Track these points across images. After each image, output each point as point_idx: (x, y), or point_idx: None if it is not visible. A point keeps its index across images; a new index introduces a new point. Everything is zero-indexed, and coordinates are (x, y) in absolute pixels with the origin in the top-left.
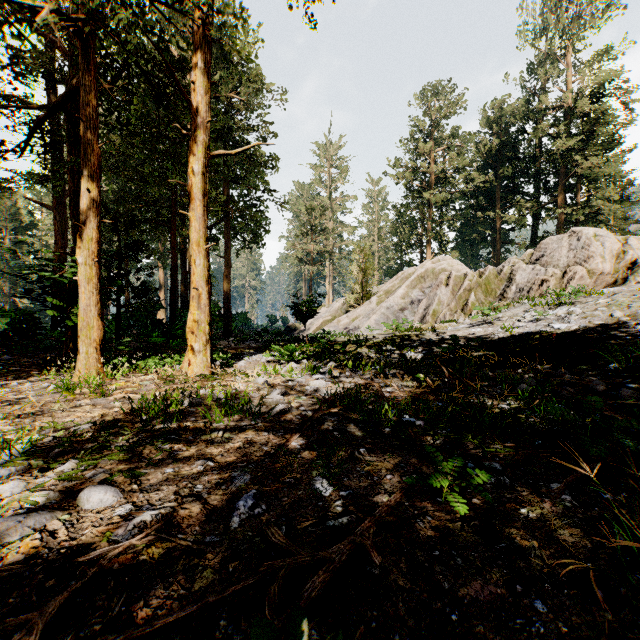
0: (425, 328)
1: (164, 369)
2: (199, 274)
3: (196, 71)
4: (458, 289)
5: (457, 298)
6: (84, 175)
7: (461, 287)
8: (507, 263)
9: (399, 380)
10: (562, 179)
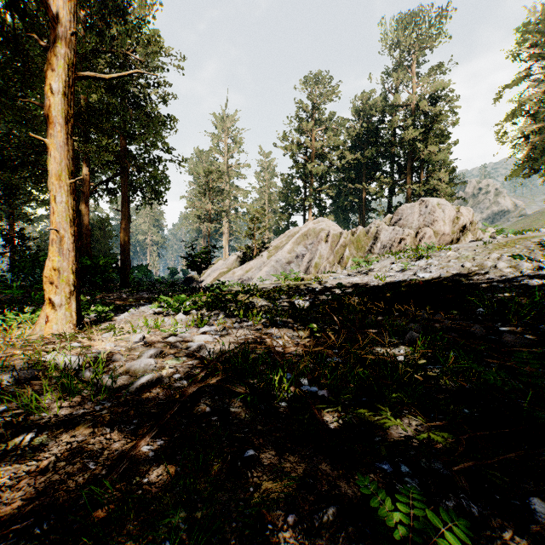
0: (310, 278)
1: (21, 326)
2: (60, 213)
3: None
4: (335, 245)
5: (335, 253)
6: None
7: (338, 243)
8: (373, 225)
9: (291, 330)
10: (410, 162)
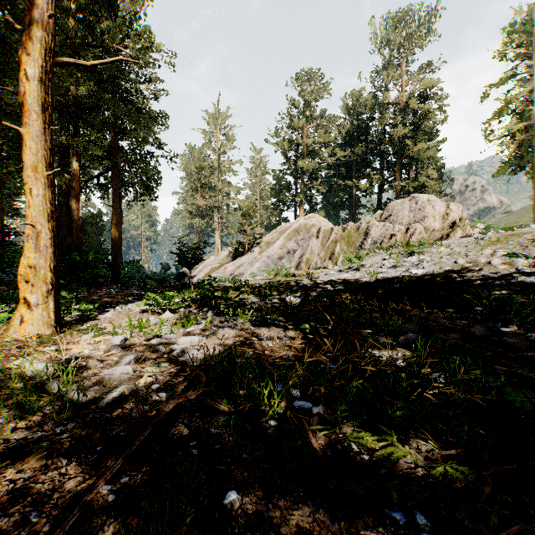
0: (301, 274)
1: None
2: (37, 207)
3: None
4: (326, 241)
5: (326, 248)
6: None
7: (329, 239)
8: (363, 220)
9: (282, 330)
10: (399, 159)
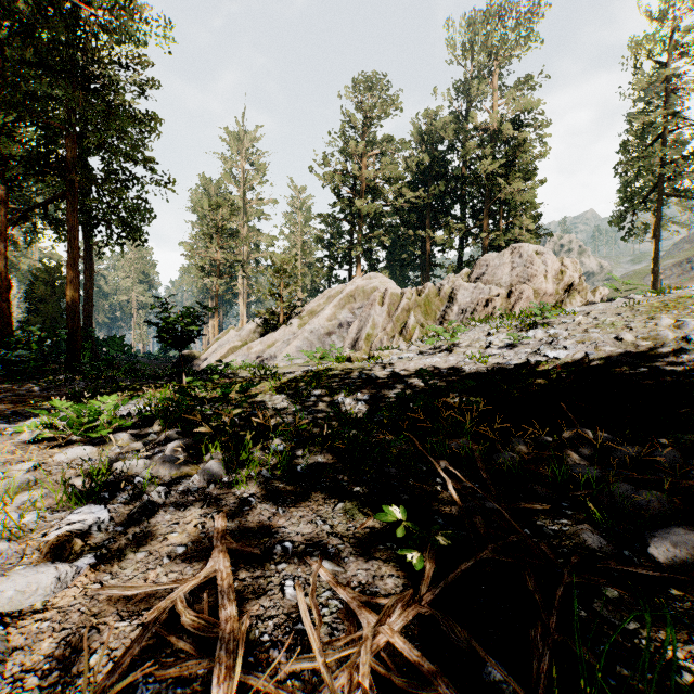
0: (361, 357)
1: None
2: None
3: None
4: (395, 309)
5: (394, 320)
6: None
7: (399, 306)
8: (446, 281)
9: (327, 499)
10: (486, 204)
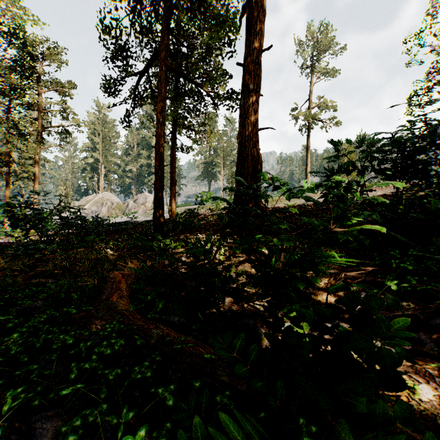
0: None
1: None
2: None
3: (36, 167)
4: (110, 208)
5: (109, 212)
6: (8, 188)
7: (111, 208)
8: (128, 200)
9: None
10: None
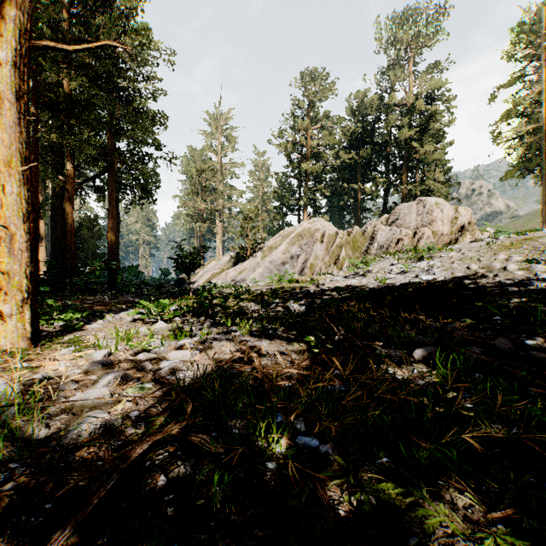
0: (305, 280)
1: None
2: (11, 206)
3: None
4: (331, 246)
5: (330, 253)
6: None
7: (334, 244)
8: (369, 225)
9: (284, 342)
10: (405, 162)
